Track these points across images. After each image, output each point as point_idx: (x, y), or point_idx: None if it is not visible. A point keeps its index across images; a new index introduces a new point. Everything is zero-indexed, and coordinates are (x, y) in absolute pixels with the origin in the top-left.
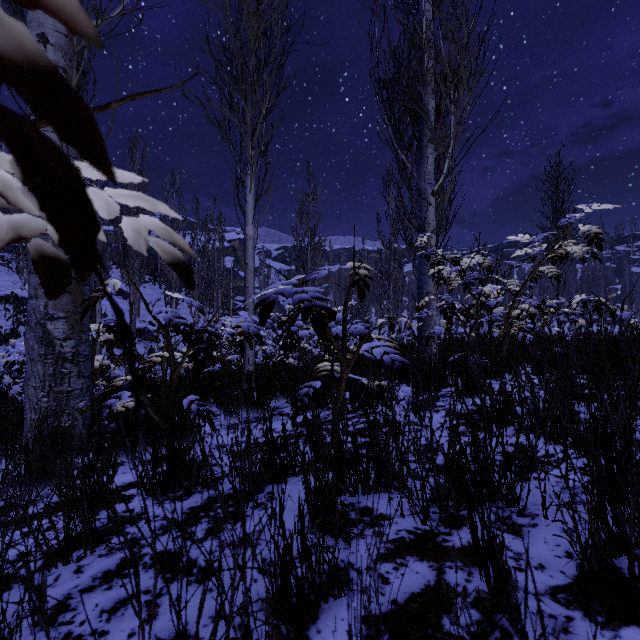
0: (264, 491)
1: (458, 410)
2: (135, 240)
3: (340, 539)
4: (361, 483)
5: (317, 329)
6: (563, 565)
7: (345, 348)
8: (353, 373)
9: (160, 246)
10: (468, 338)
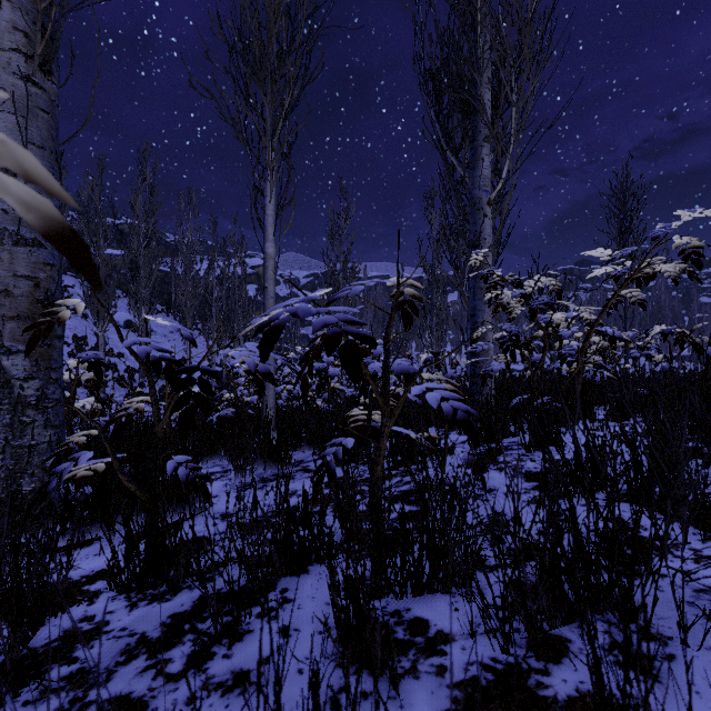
0: (276, 588)
1: (527, 468)
2: None
3: (382, 679)
4: (410, 581)
5: (348, 366)
6: None
7: (387, 392)
8: (396, 423)
9: (5, 188)
10: (533, 377)
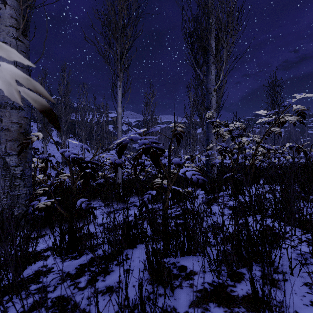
0: (123, 253)
1: (230, 204)
2: (10, 91)
3: (167, 289)
4: (179, 250)
5: (153, 161)
6: (311, 312)
7: (170, 171)
8: (174, 185)
9: (28, 95)
10: (233, 165)
